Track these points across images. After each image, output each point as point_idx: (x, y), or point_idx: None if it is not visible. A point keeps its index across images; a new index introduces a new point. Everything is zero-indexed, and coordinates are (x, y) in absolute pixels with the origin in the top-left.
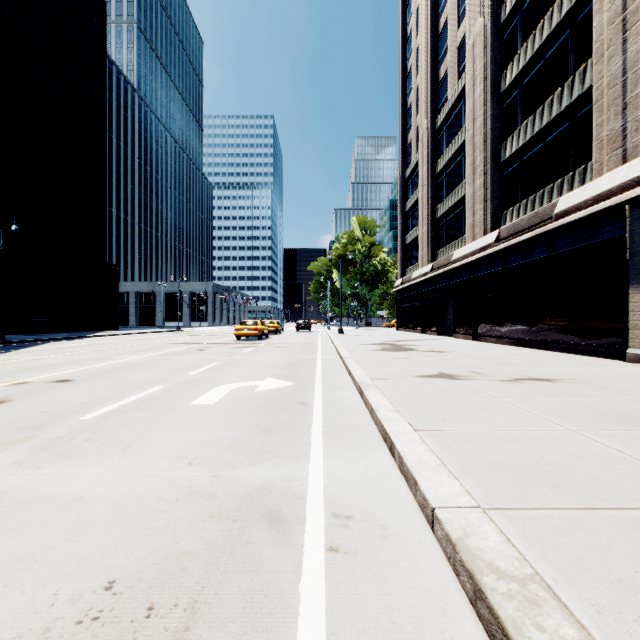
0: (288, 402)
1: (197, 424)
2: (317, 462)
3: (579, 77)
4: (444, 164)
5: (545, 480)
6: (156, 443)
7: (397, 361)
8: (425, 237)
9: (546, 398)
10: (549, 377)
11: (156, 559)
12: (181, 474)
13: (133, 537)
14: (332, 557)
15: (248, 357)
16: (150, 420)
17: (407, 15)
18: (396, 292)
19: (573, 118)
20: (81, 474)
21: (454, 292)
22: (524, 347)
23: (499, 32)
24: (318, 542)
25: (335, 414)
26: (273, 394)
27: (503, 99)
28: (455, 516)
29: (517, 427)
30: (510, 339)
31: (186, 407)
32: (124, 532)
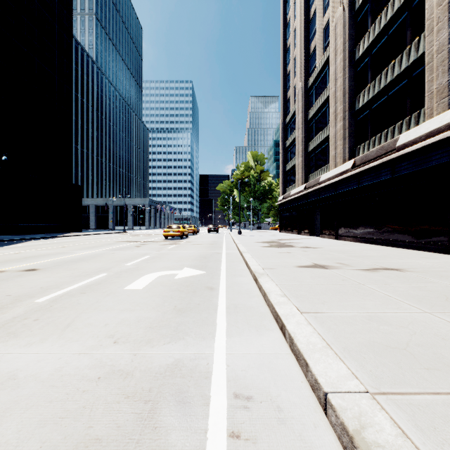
0: (199, 287)
1: (126, 306)
2: (221, 341)
3: (414, 46)
4: (314, 113)
5: (419, 362)
6: (91, 323)
7: (281, 255)
8: (300, 165)
9: (400, 284)
10: (397, 267)
11: (67, 447)
12: (106, 352)
13: (51, 420)
14: (234, 445)
15: (172, 251)
16: (90, 302)
17: (287, 7)
18: (279, 205)
19: (410, 77)
20: (22, 352)
21: (321, 204)
22: (373, 244)
23: (354, 16)
24: (221, 427)
25: (236, 297)
26: (188, 280)
27: (357, 65)
28: (348, 403)
29: (383, 310)
30: (363, 238)
31: (120, 291)
32: (44, 415)
